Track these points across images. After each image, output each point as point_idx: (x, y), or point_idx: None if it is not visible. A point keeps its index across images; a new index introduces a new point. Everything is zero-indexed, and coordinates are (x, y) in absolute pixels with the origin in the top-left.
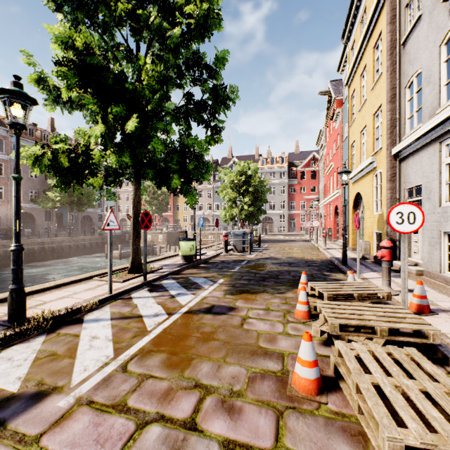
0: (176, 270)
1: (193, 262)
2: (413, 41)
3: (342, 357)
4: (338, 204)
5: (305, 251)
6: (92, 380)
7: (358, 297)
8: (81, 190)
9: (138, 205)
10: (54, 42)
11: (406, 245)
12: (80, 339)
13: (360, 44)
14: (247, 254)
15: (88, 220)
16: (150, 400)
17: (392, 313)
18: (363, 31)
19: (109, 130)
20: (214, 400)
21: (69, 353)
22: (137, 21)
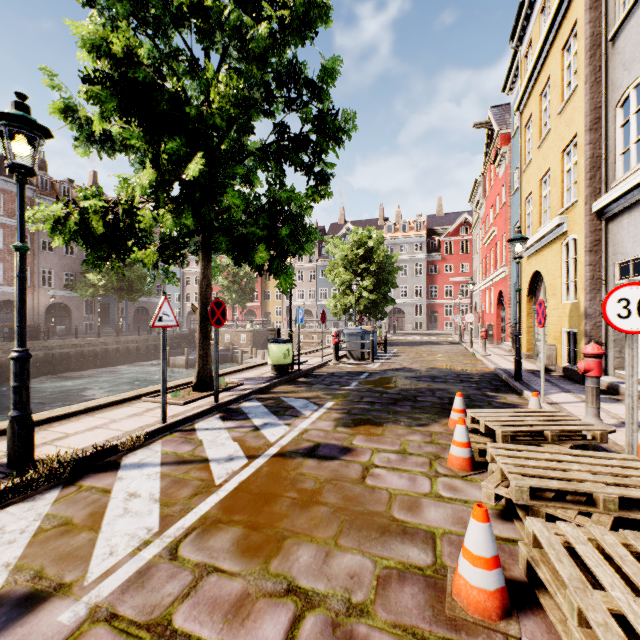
0: (263, 386)
1: (288, 375)
2: (629, 33)
3: (539, 548)
4: (504, 290)
5: (454, 359)
6: (120, 572)
7: (552, 437)
8: (133, 272)
9: (207, 291)
10: (81, 47)
11: (635, 353)
12: (111, 497)
13: (540, 46)
14: (367, 362)
15: (144, 313)
16: (210, 616)
17: (619, 468)
18: (545, 25)
19: (162, 177)
20: (318, 621)
21: (90, 521)
22: (205, 19)
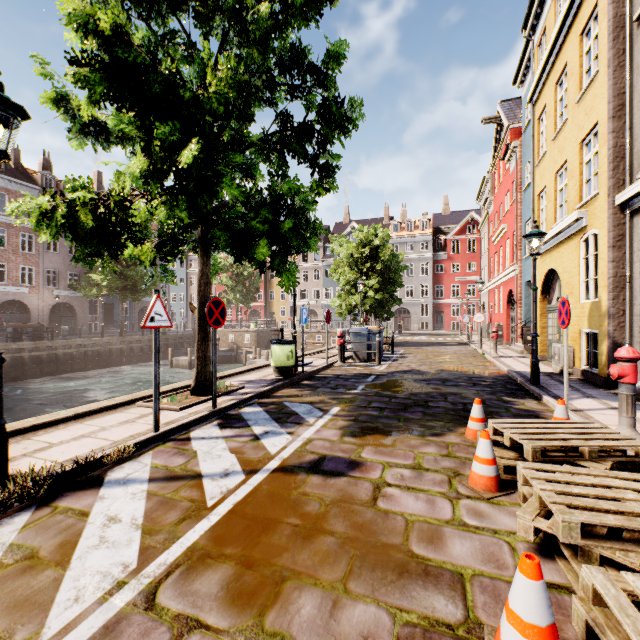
0: (265, 390)
1: (291, 377)
2: None
3: (601, 606)
4: (514, 289)
5: (464, 360)
6: (83, 627)
7: (589, 453)
8: (136, 271)
9: (205, 289)
10: (66, 24)
11: None
12: (87, 522)
13: (556, 32)
14: (374, 364)
15: None
16: None
17: None
18: (561, 11)
19: (154, 166)
20: None
21: (59, 554)
22: (204, 2)
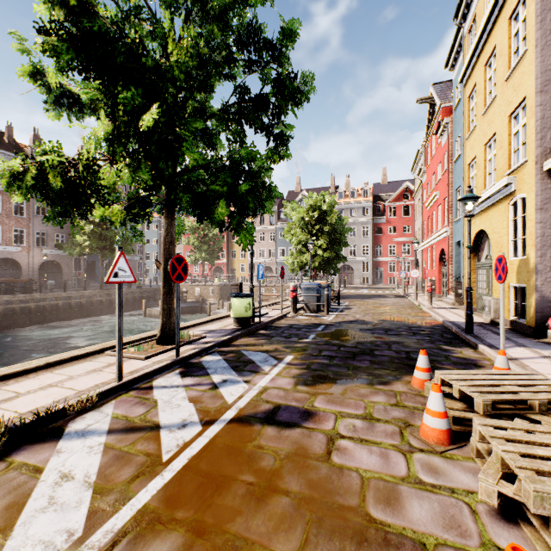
0: (225, 339)
1: (249, 327)
2: None
3: None
4: (445, 248)
5: (403, 311)
6: None
7: (539, 407)
8: (114, 233)
9: (170, 247)
10: None
11: None
12: (40, 479)
13: (486, 18)
14: (323, 315)
15: None
16: None
17: None
18: None
19: (118, 130)
20: None
21: (3, 519)
22: None
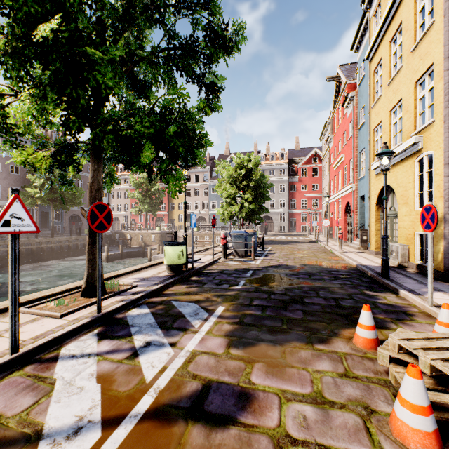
0: (156, 288)
1: (181, 274)
2: None
3: None
4: (351, 201)
5: (318, 255)
6: None
7: None
8: None
9: (96, 195)
10: None
11: None
12: None
13: None
14: (250, 259)
15: (77, 219)
16: None
17: None
18: None
19: (12, 46)
20: None
21: None
22: None
